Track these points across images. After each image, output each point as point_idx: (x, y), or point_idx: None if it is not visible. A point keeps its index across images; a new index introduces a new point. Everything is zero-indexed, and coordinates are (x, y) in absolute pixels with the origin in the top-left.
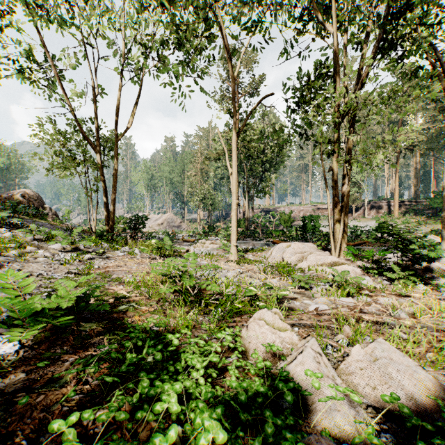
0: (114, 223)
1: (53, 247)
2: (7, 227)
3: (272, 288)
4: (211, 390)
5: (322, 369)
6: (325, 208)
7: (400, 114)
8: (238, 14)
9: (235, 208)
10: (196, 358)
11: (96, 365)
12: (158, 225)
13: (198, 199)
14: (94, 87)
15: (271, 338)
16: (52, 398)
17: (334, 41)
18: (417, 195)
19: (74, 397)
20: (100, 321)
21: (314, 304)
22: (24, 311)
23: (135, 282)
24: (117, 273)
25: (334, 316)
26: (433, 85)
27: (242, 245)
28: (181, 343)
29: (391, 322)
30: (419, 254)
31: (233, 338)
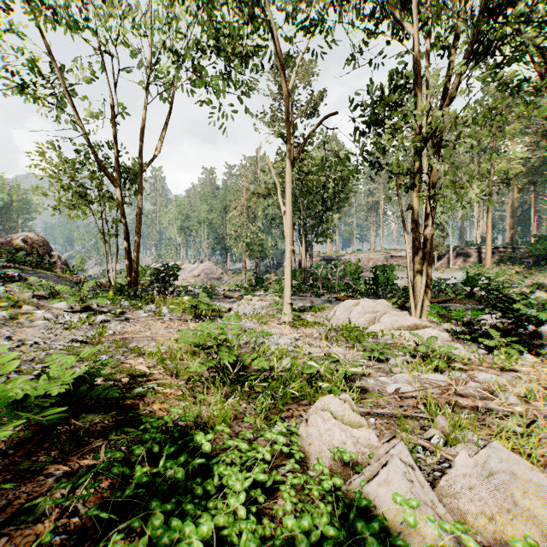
0: (138, 275)
1: (57, 306)
2: (0, 281)
3: (338, 361)
4: (256, 527)
5: (416, 492)
6: (401, 256)
7: (499, 137)
8: (293, 13)
9: (289, 257)
10: (234, 475)
11: (88, 488)
12: (193, 277)
13: (243, 245)
14: (112, 104)
15: (340, 437)
16: (19, 541)
17: (415, 45)
18: (514, 239)
19: (53, 538)
20: (107, 411)
21: (394, 384)
22: (2, 399)
23: (159, 354)
24: (138, 341)
25: (422, 401)
26: (542, 100)
27: (298, 303)
28: (214, 447)
29: (496, 409)
30: (525, 315)
31: (287, 436)
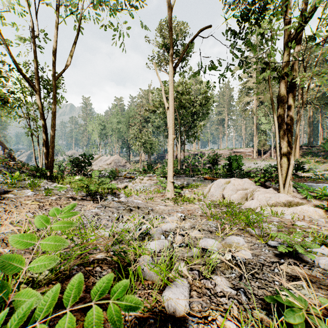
0: (53, 160)
1: None
2: None
3: None
4: None
5: None
6: (240, 152)
7: None
8: None
9: (171, 144)
10: None
11: None
12: (107, 165)
13: (139, 144)
14: (33, 27)
15: None
16: None
17: None
18: (310, 141)
19: None
20: None
21: None
22: None
23: None
24: None
25: None
26: None
27: (177, 181)
28: None
29: None
30: None
31: None
